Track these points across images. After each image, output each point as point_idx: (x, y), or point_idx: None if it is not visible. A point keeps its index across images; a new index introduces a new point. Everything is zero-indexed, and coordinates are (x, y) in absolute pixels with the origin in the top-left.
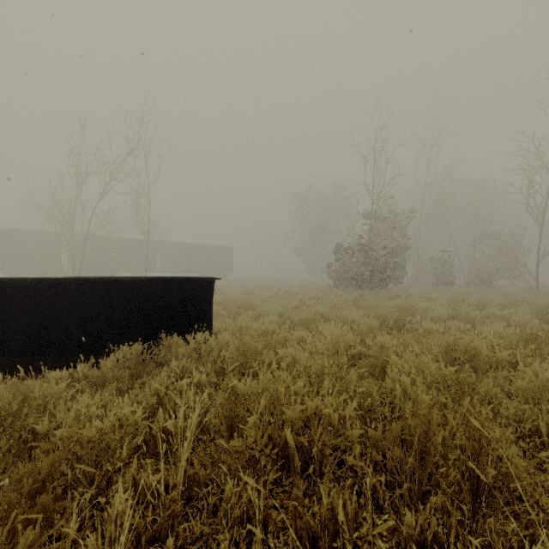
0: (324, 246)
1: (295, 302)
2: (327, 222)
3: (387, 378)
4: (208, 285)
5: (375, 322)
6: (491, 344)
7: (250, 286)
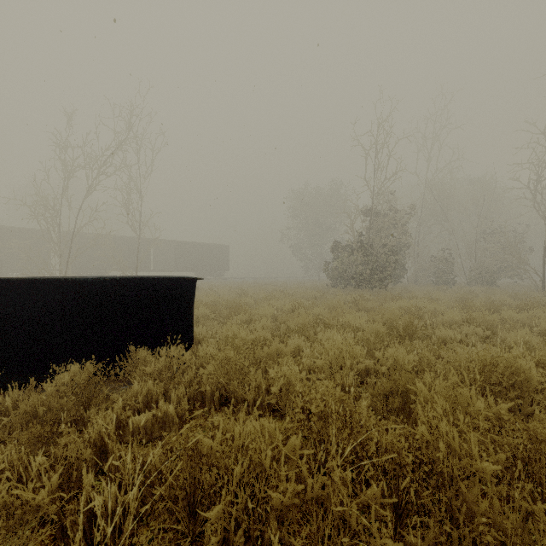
0: (321, 244)
1: (291, 304)
2: (324, 220)
3: (419, 424)
4: (188, 286)
5: (382, 329)
6: (536, 362)
7: (246, 286)
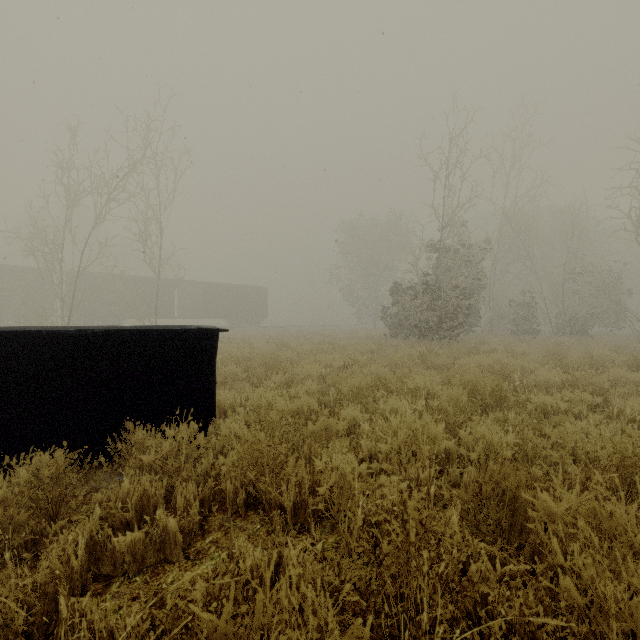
0: (377, 286)
1: (343, 360)
2: (380, 257)
3: (560, 576)
4: (207, 340)
5: (464, 395)
6: None
7: (287, 336)
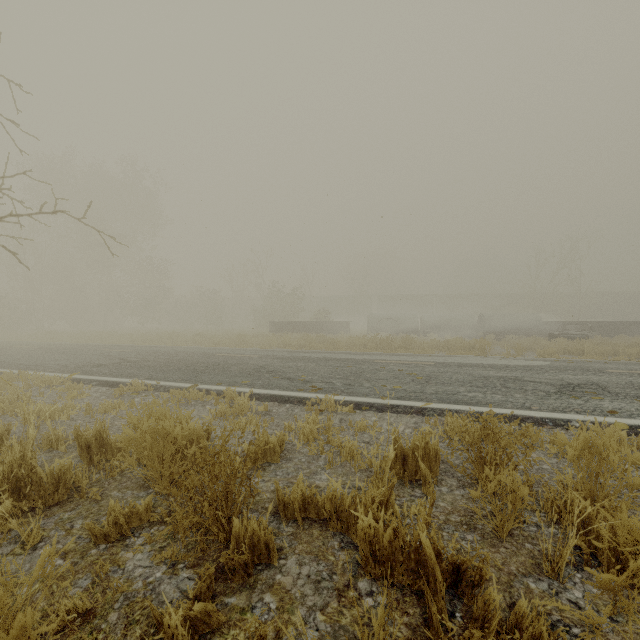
0: None
1: None
2: None
3: None
4: None
5: None
6: None
7: None
